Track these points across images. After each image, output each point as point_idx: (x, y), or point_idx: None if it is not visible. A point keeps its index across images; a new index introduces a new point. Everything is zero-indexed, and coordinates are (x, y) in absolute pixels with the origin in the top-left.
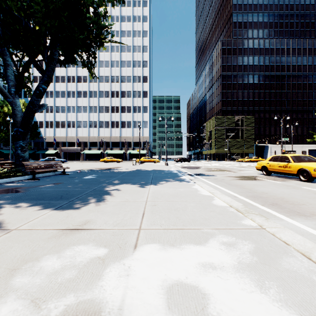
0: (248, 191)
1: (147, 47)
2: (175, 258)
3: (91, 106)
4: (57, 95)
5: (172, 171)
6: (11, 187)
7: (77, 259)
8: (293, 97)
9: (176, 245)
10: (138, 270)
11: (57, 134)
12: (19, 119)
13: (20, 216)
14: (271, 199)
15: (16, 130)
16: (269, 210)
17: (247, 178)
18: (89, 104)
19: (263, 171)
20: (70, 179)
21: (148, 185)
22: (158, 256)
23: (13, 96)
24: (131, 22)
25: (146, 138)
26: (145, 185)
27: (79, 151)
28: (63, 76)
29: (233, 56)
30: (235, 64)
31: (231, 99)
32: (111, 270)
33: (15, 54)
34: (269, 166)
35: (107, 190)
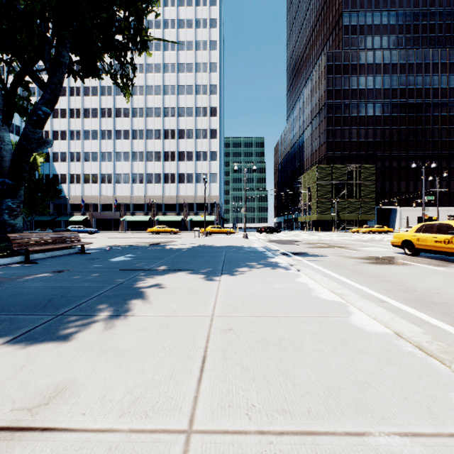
0: (399, 288)
1: (217, 64)
2: None
3: (134, 152)
4: (86, 136)
5: (256, 248)
6: None
7: None
8: (434, 135)
9: None
10: None
11: (86, 192)
12: (8, 164)
13: None
14: None
15: (1, 182)
16: None
17: (382, 261)
18: (132, 149)
19: (406, 249)
20: (86, 263)
21: (216, 276)
22: None
23: None
24: (193, 28)
25: (215, 199)
26: (212, 275)
27: (118, 217)
28: (95, 109)
29: (344, 76)
30: (346, 88)
31: (340, 140)
32: None
33: (4, 61)
34: (416, 240)
35: (142, 286)
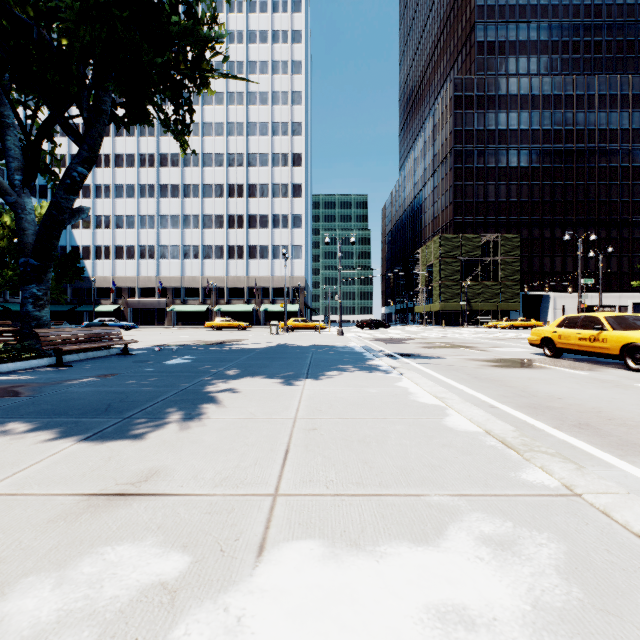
0: (518, 393)
1: (302, 94)
2: (363, 590)
3: (186, 216)
4: (119, 193)
5: (352, 348)
6: (6, 385)
7: (105, 590)
8: (600, 194)
9: (364, 545)
10: (261, 632)
11: (118, 271)
12: (31, 239)
13: (1, 456)
14: (574, 412)
15: (23, 262)
16: (575, 441)
17: (512, 364)
18: (183, 212)
19: (546, 349)
20: (136, 367)
21: (300, 381)
22: (319, 581)
23: (18, 190)
24: (269, 44)
25: (300, 281)
26: (295, 380)
27: (164, 306)
28: (132, 155)
29: (478, 112)
30: (481, 128)
31: (473, 200)
32: (189, 632)
33: (23, 104)
34: (558, 337)
35: (212, 391)
